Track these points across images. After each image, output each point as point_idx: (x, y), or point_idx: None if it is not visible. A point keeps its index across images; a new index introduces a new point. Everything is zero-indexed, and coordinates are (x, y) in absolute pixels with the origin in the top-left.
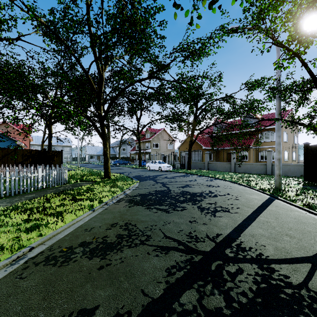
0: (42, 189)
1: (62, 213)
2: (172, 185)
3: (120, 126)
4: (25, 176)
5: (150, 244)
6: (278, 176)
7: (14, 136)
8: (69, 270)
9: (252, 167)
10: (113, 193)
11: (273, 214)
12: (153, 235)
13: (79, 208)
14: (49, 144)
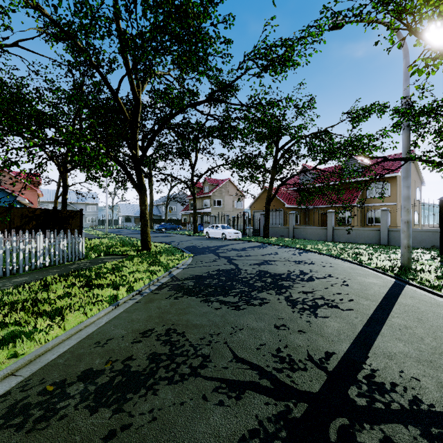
0: (44, 268)
1: (61, 312)
2: (242, 262)
3: (167, 174)
4: (14, 248)
5: (209, 375)
6: (406, 248)
7: (15, 189)
8: (44, 442)
9: (359, 233)
10: (151, 274)
11: (412, 312)
12: (213, 354)
13: (94, 301)
14: (64, 201)
